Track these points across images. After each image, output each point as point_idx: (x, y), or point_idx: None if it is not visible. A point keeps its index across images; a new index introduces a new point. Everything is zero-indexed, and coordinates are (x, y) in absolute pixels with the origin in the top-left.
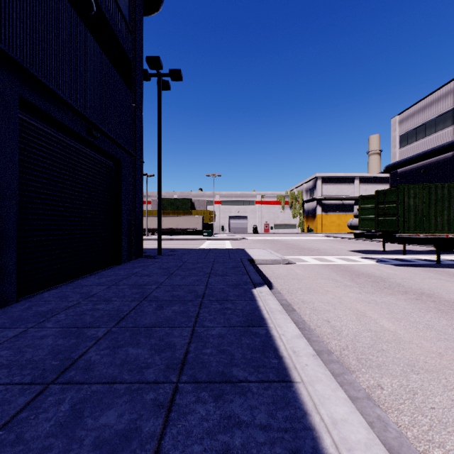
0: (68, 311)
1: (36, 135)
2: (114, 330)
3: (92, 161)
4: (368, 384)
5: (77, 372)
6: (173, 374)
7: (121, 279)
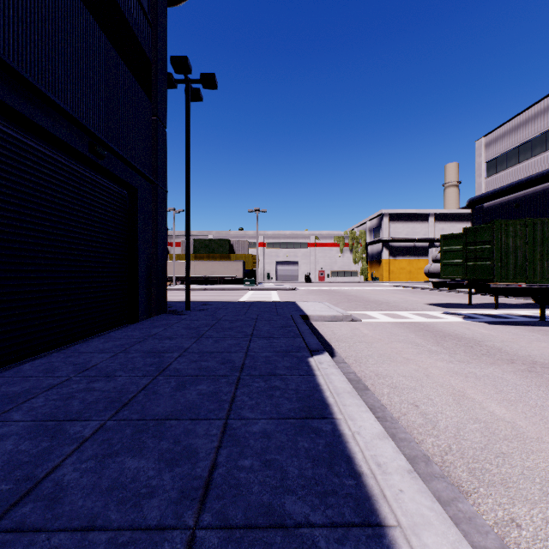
0: (50, 392)
1: (16, 149)
2: (110, 424)
3: (98, 188)
4: (495, 517)
5: (36, 507)
6: (189, 509)
7: (134, 344)
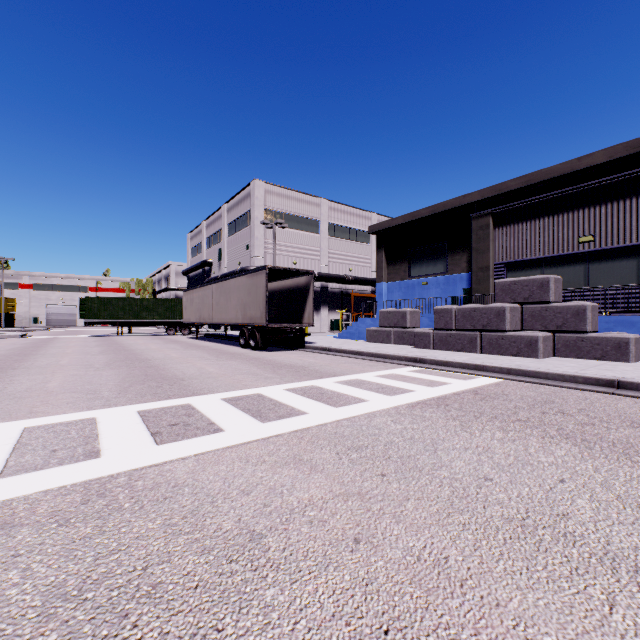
0: None
1: None
2: None
3: None
4: None
5: None
6: None
7: None
